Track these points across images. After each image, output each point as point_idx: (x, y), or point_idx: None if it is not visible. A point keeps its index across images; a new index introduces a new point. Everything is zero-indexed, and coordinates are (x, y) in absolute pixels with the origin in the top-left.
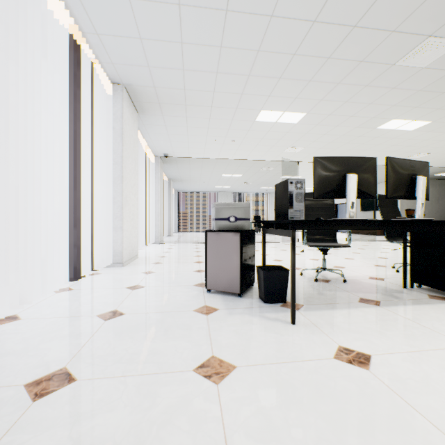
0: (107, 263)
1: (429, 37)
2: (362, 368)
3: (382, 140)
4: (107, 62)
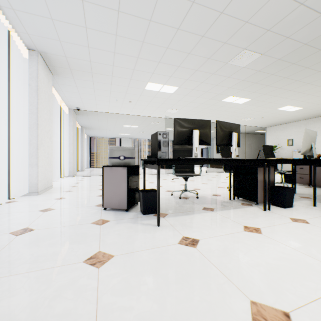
0: (24, 193)
1: (244, 50)
2: (192, 247)
3: (226, 108)
4: (23, 32)
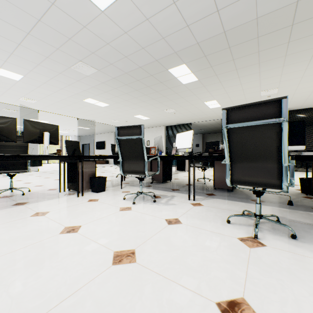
0: None
1: (81, 61)
2: None
3: (91, 108)
4: None
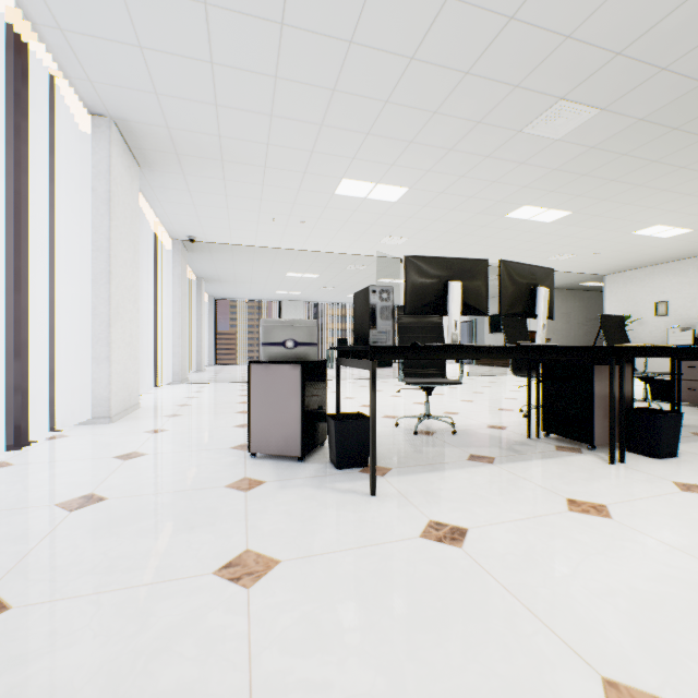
0: (81, 419)
1: (561, 101)
2: (454, 546)
3: (513, 234)
4: (80, 78)
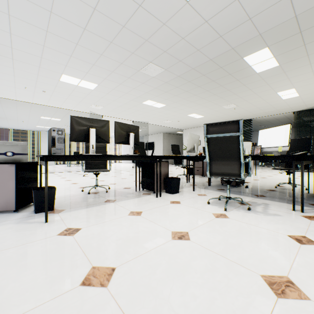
0: None
1: (150, 63)
2: (70, 236)
3: (147, 110)
4: None
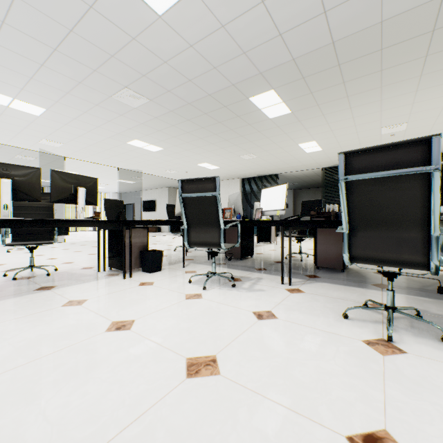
0: None
1: (126, 88)
2: None
3: (138, 154)
4: None
